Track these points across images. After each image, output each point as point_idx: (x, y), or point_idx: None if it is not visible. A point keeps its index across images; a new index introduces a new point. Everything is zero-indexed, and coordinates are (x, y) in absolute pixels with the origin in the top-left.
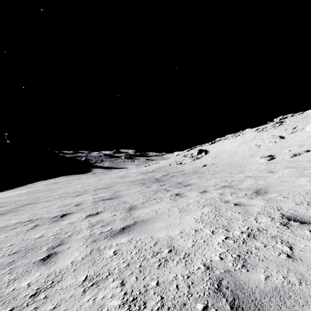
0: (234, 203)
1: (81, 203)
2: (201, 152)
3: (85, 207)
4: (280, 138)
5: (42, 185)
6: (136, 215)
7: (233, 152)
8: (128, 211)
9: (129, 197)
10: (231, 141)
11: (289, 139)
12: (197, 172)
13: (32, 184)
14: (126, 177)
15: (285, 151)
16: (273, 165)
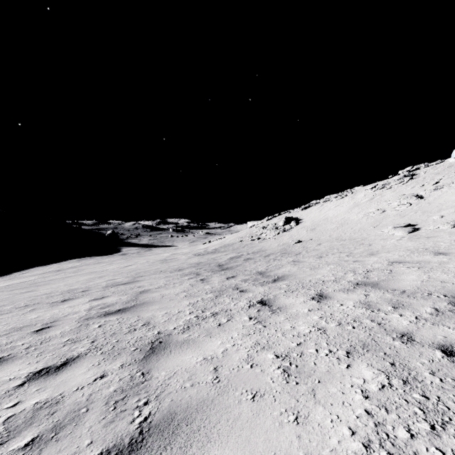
0: (438, 345)
1: (53, 324)
2: (290, 222)
3: (52, 339)
4: (416, 197)
5: (36, 275)
6: (158, 382)
7: (342, 221)
8: (143, 359)
9: (162, 306)
10: (335, 204)
11: (433, 199)
12: (287, 253)
13: (22, 273)
14: (170, 260)
15: (433, 218)
16: (426, 240)
